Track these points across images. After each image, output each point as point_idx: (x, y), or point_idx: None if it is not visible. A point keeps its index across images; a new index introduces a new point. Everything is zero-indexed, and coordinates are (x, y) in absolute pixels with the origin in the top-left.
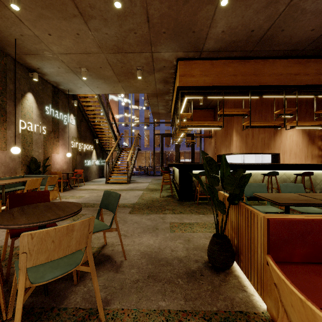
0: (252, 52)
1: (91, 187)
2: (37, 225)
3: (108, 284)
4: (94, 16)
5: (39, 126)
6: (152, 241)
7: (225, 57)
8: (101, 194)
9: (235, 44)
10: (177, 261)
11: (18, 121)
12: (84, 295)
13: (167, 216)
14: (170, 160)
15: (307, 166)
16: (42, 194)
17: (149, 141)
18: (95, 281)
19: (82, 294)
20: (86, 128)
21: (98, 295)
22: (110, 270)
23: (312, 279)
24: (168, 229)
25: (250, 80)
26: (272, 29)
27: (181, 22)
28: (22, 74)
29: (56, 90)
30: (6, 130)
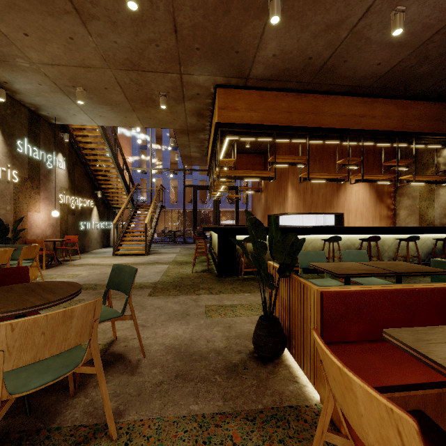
0: (311, 85)
1: (90, 262)
2: (16, 314)
3: (121, 390)
4: (97, 16)
5: (7, 169)
6: (181, 331)
7: (278, 88)
8: (106, 271)
9: (289, 72)
10: (214, 354)
11: None
12: (86, 408)
13: (202, 297)
14: (207, 221)
15: (374, 229)
16: (16, 272)
17: (176, 195)
18: (103, 385)
19: (83, 407)
20: (83, 175)
21: (107, 404)
22: (123, 373)
23: (367, 358)
24: (203, 314)
25: (308, 120)
26: (333, 58)
27: (221, 38)
28: None
29: (35, 117)
30: None
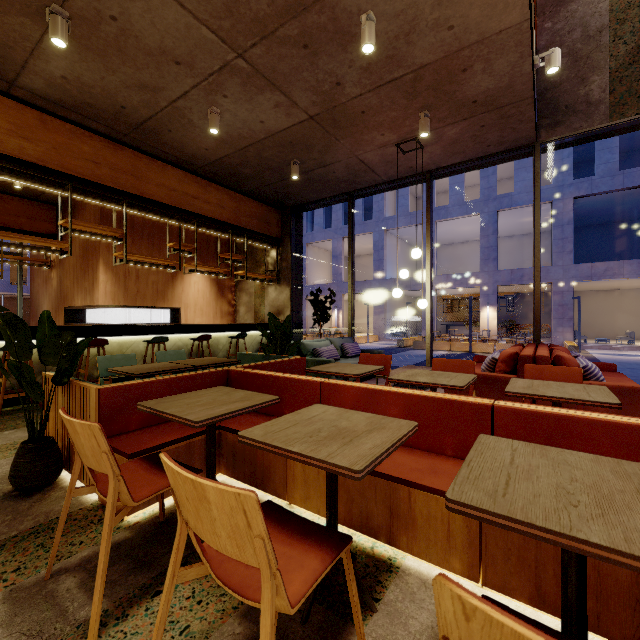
0: (129, 138)
1: None
2: None
3: None
4: None
5: None
6: None
7: (75, 121)
8: None
9: (93, 109)
10: None
11: None
12: None
13: None
14: None
15: (206, 327)
16: None
17: None
18: None
19: None
20: None
21: None
22: None
23: (140, 437)
24: None
25: (127, 182)
26: (155, 121)
27: None
28: None
29: None
30: None
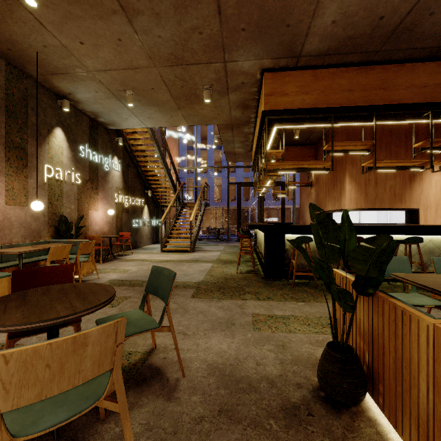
0: (379, 53)
1: (140, 257)
2: (37, 326)
3: (155, 421)
4: (141, 11)
5: (72, 172)
6: (225, 345)
7: (336, 64)
8: None
9: (352, 41)
10: (266, 385)
11: (43, 166)
12: (114, 440)
13: (248, 303)
14: (250, 219)
15: None
16: (61, 270)
17: (220, 193)
18: (128, 429)
19: (111, 439)
20: (135, 176)
21: None
22: (158, 396)
23: None
24: (250, 326)
25: (375, 96)
26: (414, 12)
27: (270, 11)
28: (48, 102)
29: (94, 124)
30: (27, 179)
